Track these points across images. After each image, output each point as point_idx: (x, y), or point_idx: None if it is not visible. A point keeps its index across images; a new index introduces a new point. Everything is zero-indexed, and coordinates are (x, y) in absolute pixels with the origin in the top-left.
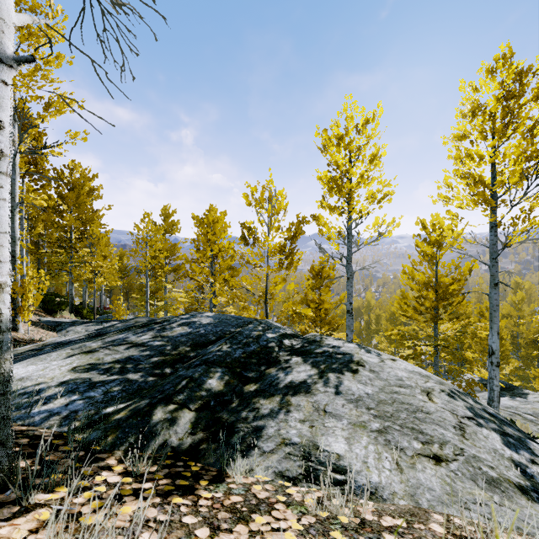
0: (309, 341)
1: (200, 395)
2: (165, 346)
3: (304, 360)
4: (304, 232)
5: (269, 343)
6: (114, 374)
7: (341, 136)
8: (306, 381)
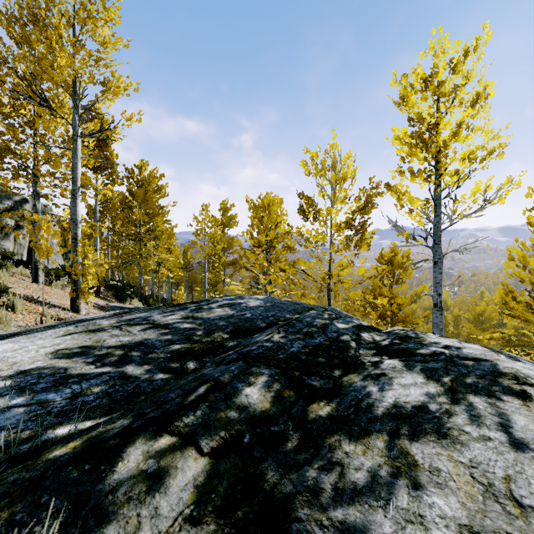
0: (400, 337)
1: (225, 418)
2: (195, 330)
3: (406, 366)
4: (376, 204)
5: (340, 335)
6: (108, 364)
7: (429, 75)
8: (426, 408)
